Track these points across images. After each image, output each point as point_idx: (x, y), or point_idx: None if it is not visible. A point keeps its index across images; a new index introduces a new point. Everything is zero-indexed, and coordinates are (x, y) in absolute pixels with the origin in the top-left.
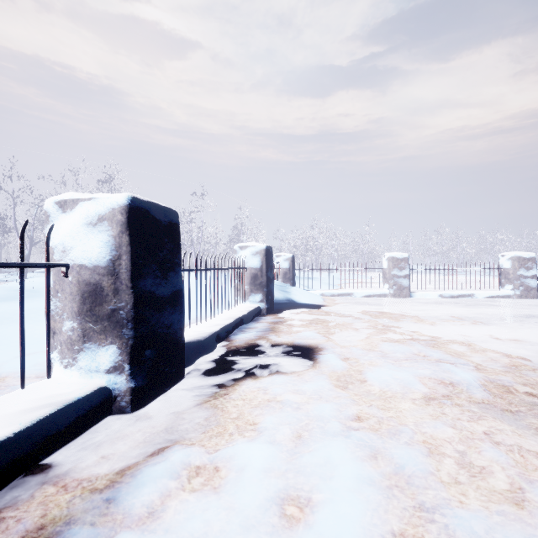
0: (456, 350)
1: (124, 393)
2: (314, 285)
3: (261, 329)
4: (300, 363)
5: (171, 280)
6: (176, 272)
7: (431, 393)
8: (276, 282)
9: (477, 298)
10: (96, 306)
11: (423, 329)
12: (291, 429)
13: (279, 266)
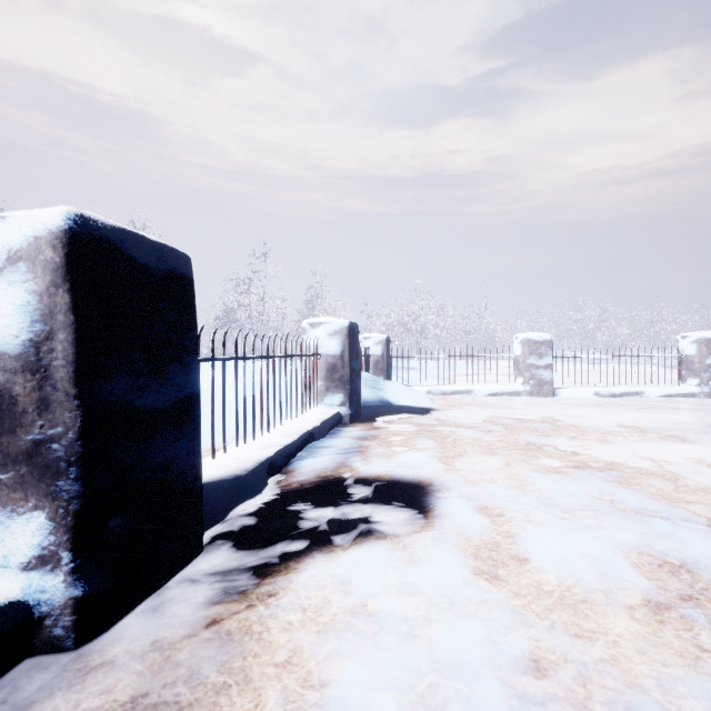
0: (657, 489)
1: (61, 610)
2: (417, 378)
3: (340, 451)
4: (406, 517)
5: (172, 378)
6: (184, 364)
7: (658, 592)
8: (365, 375)
9: (649, 397)
10: (2, 434)
11: (590, 450)
12: (399, 705)
13: (368, 353)
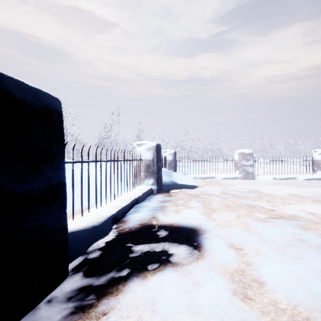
0: None
1: None
2: (188, 171)
3: (152, 209)
4: (188, 251)
5: (45, 173)
6: (54, 164)
7: None
8: (164, 170)
9: (299, 180)
10: None
11: (279, 208)
12: None
13: (165, 159)
